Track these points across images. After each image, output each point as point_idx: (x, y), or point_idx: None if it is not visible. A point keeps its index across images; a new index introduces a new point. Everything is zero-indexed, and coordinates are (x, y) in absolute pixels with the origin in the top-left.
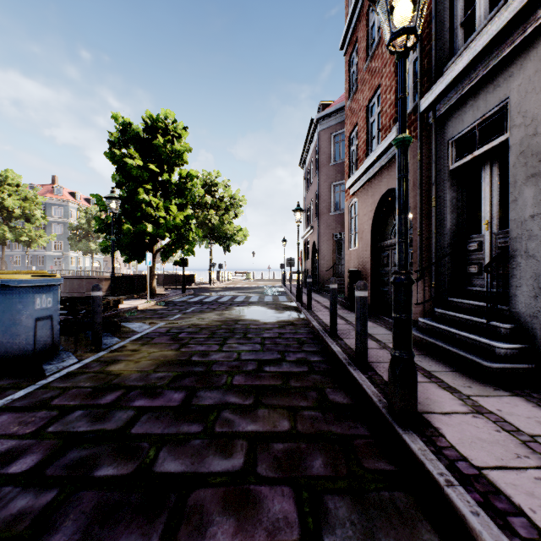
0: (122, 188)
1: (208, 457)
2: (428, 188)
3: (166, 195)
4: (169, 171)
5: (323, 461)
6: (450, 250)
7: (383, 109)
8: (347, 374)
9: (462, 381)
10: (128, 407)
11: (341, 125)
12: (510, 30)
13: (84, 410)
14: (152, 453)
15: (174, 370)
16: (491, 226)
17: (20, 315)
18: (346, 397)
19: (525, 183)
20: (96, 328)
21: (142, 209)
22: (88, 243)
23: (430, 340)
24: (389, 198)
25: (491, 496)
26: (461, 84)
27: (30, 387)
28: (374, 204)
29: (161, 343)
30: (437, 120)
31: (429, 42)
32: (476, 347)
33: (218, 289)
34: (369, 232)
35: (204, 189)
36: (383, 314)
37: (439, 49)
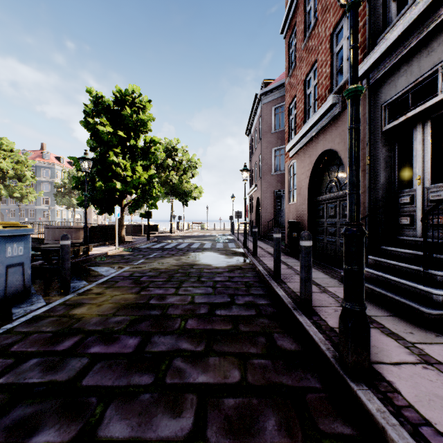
0: (95, 151)
1: (156, 416)
2: (362, 148)
3: (133, 158)
4: (135, 137)
5: (276, 421)
6: (382, 203)
7: (319, 81)
8: (292, 317)
9: (403, 327)
10: (83, 355)
11: (280, 99)
12: None
13: (40, 358)
14: (99, 411)
15: (132, 314)
16: (423, 181)
17: None
18: (293, 343)
19: None
20: (65, 273)
21: (112, 169)
22: (70, 198)
23: (367, 285)
24: (324, 158)
25: None
26: (395, 52)
27: None
28: (310, 164)
29: (123, 286)
30: (370, 87)
31: (363, 18)
32: (412, 292)
33: (177, 237)
34: (307, 188)
35: (166, 154)
36: (319, 260)
37: (372, 23)
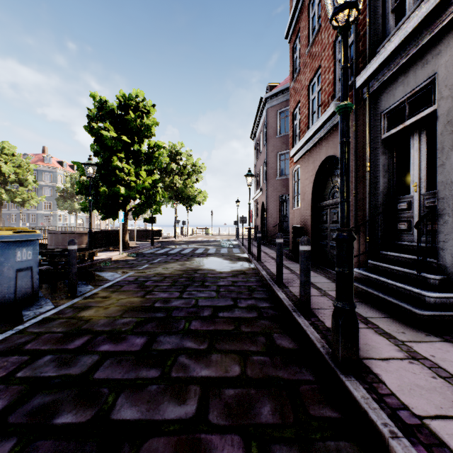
0: (99, 156)
1: (163, 404)
2: (363, 155)
3: (136, 163)
4: (139, 142)
5: (271, 407)
6: (382, 209)
7: (322, 87)
8: (292, 319)
9: (396, 327)
10: (93, 352)
11: (285, 103)
12: (438, 11)
13: (53, 355)
14: (111, 399)
15: (138, 316)
16: (419, 187)
17: (2, 267)
18: (291, 342)
19: (452, 148)
20: (72, 277)
21: (116, 174)
22: (72, 203)
23: (365, 288)
24: (327, 164)
25: (435, 449)
26: (393, 62)
27: (8, 332)
28: (314, 170)
29: (128, 291)
30: (370, 95)
31: (364, 27)
32: (407, 295)
33: (182, 242)
34: (310, 193)
35: (170, 158)
36: (322, 265)
37: (372, 33)
